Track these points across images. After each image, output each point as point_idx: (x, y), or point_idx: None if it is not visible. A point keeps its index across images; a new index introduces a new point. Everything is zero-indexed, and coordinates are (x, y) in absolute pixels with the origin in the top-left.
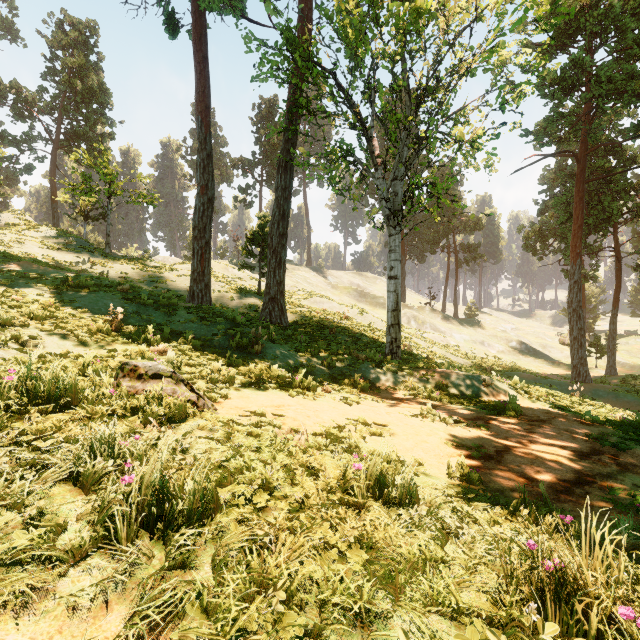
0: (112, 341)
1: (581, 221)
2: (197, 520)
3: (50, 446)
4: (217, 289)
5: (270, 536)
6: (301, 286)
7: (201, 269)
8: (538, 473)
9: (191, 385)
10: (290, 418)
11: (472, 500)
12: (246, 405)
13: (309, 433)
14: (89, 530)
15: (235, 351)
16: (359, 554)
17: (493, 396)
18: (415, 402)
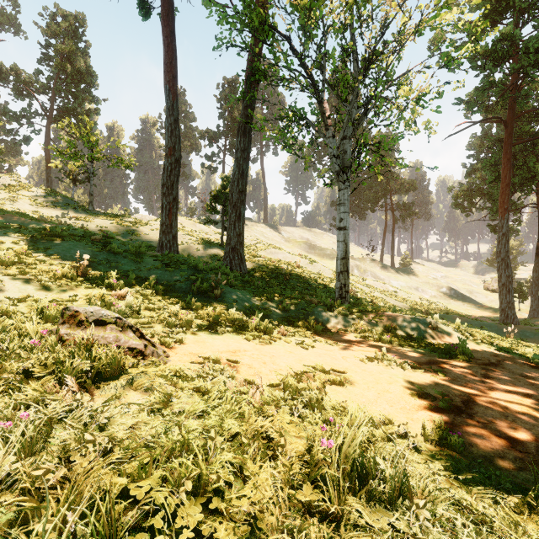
0: (75, 285)
1: (509, 180)
2: None
3: None
4: (185, 241)
5: None
6: (259, 239)
7: (169, 222)
8: (518, 431)
9: (141, 331)
10: (245, 365)
11: (469, 483)
12: (201, 350)
13: (265, 383)
14: None
15: (196, 295)
16: None
17: (440, 338)
18: (367, 345)
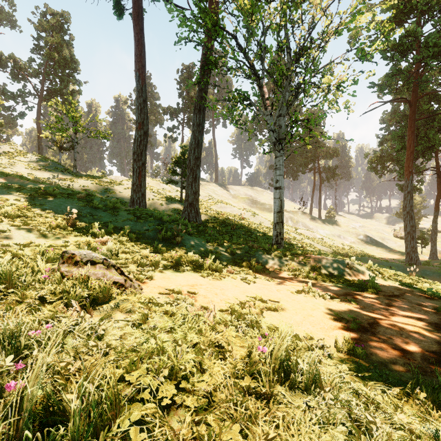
0: (66, 234)
1: (413, 148)
2: (87, 439)
3: None
4: (151, 198)
5: None
6: (211, 196)
7: (139, 183)
8: (409, 344)
9: (121, 269)
10: (201, 296)
11: (366, 378)
12: (167, 285)
13: (217, 309)
14: None
15: (161, 242)
16: None
17: (355, 276)
18: (297, 281)
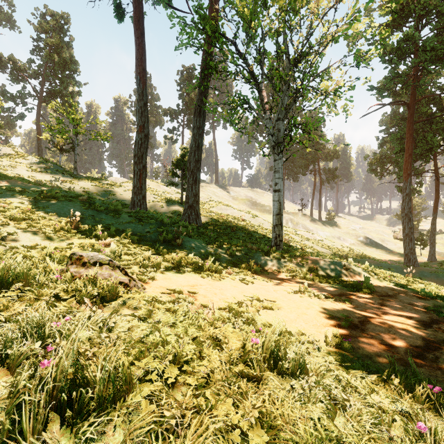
0: (71, 236)
1: (411, 151)
2: (108, 404)
3: None
4: (152, 200)
5: (177, 418)
6: (211, 198)
7: (139, 185)
8: (395, 340)
9: (125, 270)
10: (201, 295)
11: (349, 367)
12: (168, 285)
13: (216, 307)
14: None
15: (162, 244)
16: (260, 436)
17: (351, 277)
18: (294, 281)
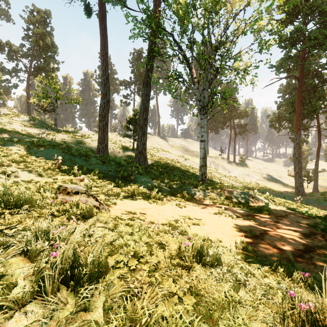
0: (55, 174)
1: (300, 112)
2: (95, 279)
3: (14, 233)
4: (111, 147)
5: (138, 288)
6: (155, 146)
7: (103, 137)
8: (284, 245)
9: (96, 197)
10: (149, 215)
11: (250, 262)
12: (126, 208)
13: (159, 223)
14: (29, 287)
15: (120, 179)
16: (190, 299)
17: (256, 203)
18: (215, 206)
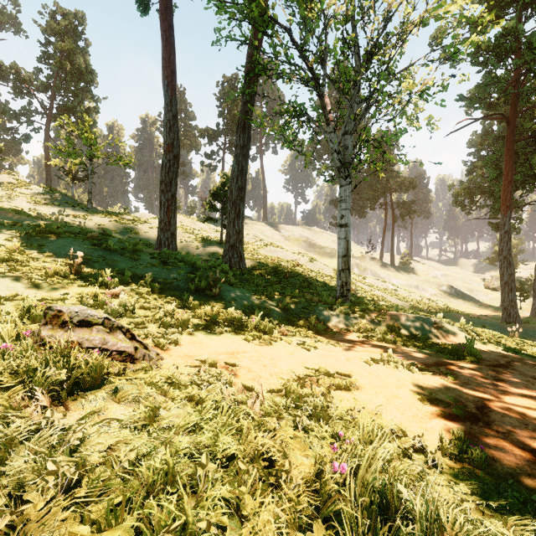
0: (67, 283)
1: (511, 177)
2: None
3: None
4: (184, 239)
5: None
6: (258, 238)
7: (167, 219)
8: None
9: (132, 332)
10: (244, 368)
11: (502, 511)
12: (197, 352)
13: (265, 389)
14: None
15: (194, 294)
16: None
17: (445, 338)
18: (371, 345)
